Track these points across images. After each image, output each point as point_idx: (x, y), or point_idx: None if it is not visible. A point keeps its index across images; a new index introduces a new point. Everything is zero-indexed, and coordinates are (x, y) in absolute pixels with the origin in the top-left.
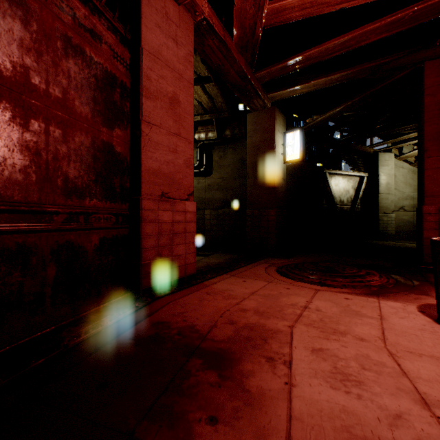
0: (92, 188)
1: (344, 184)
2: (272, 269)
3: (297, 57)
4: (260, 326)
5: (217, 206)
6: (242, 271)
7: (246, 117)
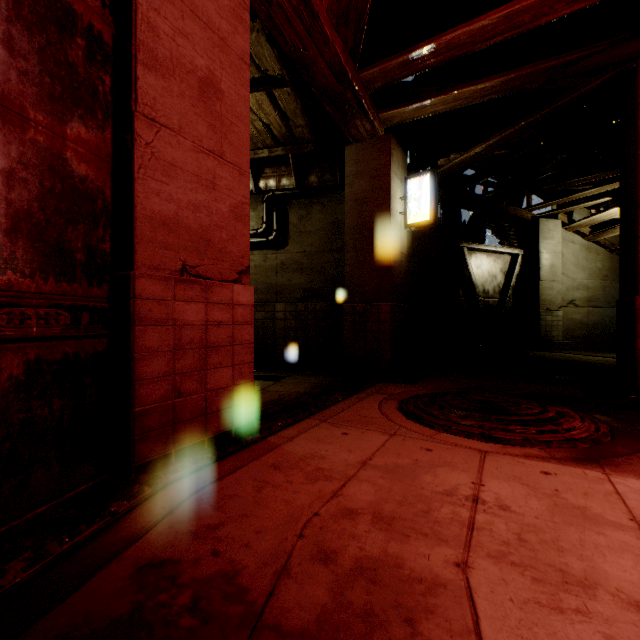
0: (1, 247)
1: (490, 266)
2: (391, 406)
3: (431, 43)
4: (391, 566)
5: (296, 298)
6: (339, 410)
7: (343, 154)
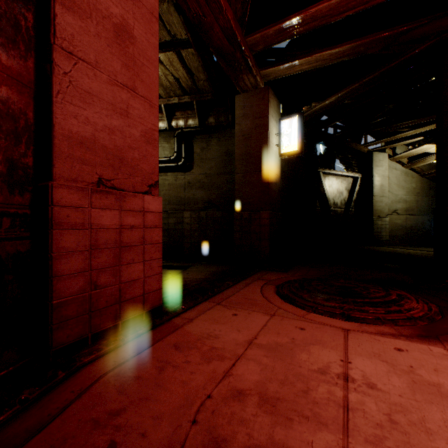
0: None
1: (338, 185)
2: (270, 290)
3: (300, 14)
4: None
5: (199, 207)
6: (230, 294)
7: (233, 101)
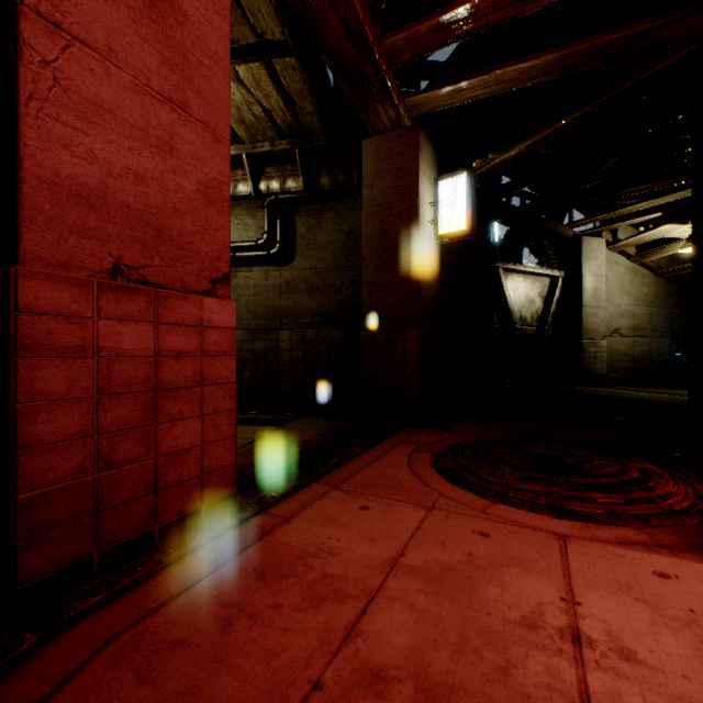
0: None
1: (527, 289)
2: (424, 462)
3: None
4: None
5: (304, 324)
6: (356, 470)
7: (361, 150)
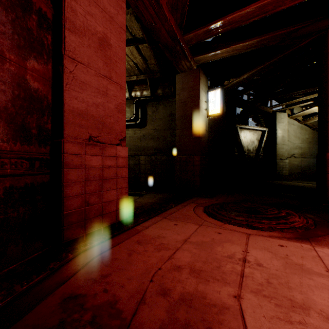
0: None
1: (251, 136)
2: (200, 210)
3: (221, 20)
4: (199, 297)
5: (151, 153)
6: (173, 212)
7: (175, 78)
